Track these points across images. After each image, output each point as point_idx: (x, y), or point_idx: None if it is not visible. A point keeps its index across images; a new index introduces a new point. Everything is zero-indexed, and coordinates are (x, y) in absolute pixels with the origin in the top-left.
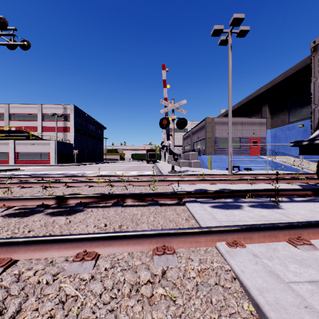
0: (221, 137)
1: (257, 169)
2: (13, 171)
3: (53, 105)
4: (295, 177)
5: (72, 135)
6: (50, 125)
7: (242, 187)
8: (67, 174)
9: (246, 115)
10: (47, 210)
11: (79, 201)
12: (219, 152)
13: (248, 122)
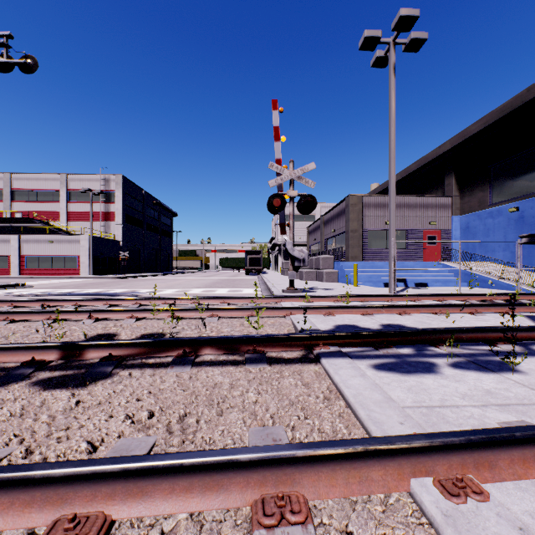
0: (374, 230)
1: (438, 285)
2: (13, 288)
3: (87, 176)
4: (513, 301)
5: (118, 226)
6: (81, 210)
7: (424, 321)
8: (106, 293)
9: (417, 192)
10: (39, 374)
11: (107, 352)
12: (370, 256)
13: (421, 204)
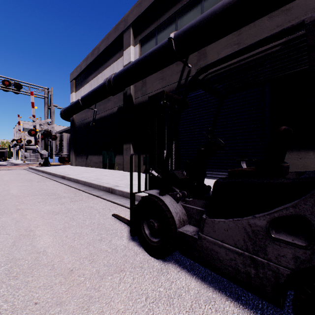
0: None
1: None
2: None
3: None
4: None
5: None
6: None
7: None
8: None
9: None
10: None
11: None
12: None
13: None
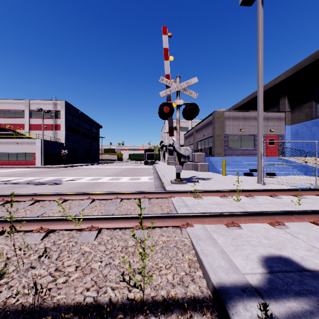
0: (232, 135)
1: (283, 174)
2: None
3: (42, 101)
4: None
5: (62, 133)
6: (38, 123)
7: None
8: (35, 182)
9: None
10: None
11: None
12: (229, 153)
13: (264, 117)
